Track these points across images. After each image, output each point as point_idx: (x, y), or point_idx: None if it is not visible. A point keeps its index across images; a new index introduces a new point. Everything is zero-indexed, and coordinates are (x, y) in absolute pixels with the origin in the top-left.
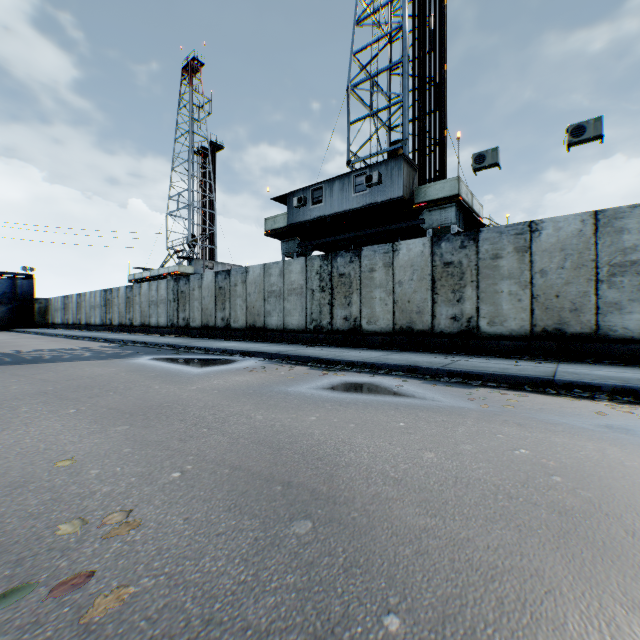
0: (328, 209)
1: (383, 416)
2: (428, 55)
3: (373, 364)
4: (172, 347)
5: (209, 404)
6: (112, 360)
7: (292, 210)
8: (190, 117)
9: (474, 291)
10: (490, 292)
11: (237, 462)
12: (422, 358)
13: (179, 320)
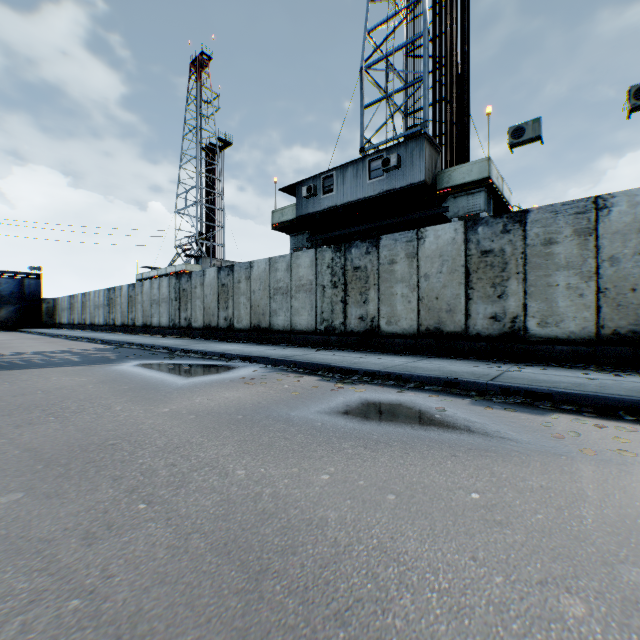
0: (340, 198)
1: (437, 474)
2: (450, 29)
3: (399, 375)
4: (168, 350)
5: (173, 442)
6: (92, 366)
7: (301, 201)
8: (198, 113)
9: (520, 285)
10: (541, 286)
11: (162, 626)
12: (458, 367)
13: (181, 320)
